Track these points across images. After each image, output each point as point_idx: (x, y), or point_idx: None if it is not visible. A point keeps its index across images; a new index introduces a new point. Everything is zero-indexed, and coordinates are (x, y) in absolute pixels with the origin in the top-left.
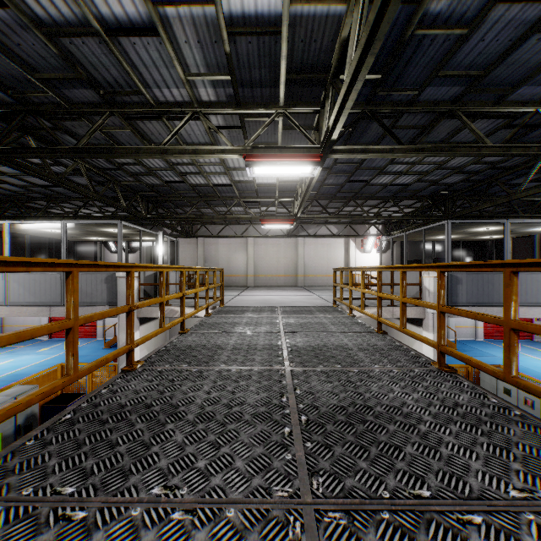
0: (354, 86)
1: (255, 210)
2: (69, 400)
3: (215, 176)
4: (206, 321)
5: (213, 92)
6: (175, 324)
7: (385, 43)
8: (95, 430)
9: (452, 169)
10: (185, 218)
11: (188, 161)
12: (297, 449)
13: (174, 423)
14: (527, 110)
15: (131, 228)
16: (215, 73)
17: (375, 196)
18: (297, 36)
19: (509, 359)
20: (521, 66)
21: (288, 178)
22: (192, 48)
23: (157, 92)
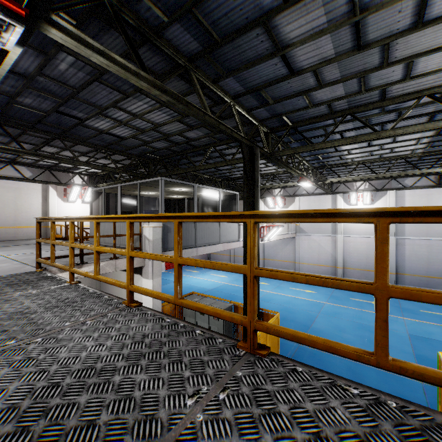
0: None
1: None
2: None
3: None
4: None
5: None
6: None
7: None
8: None
9: (163, 134)
10: None
11: None
12: None
13: None
14: (227, 100)
15: None
16: None
17: (87, 142)
18: None
19: (388, 338)
20: (239, 55)
21: None
22: None
23: None
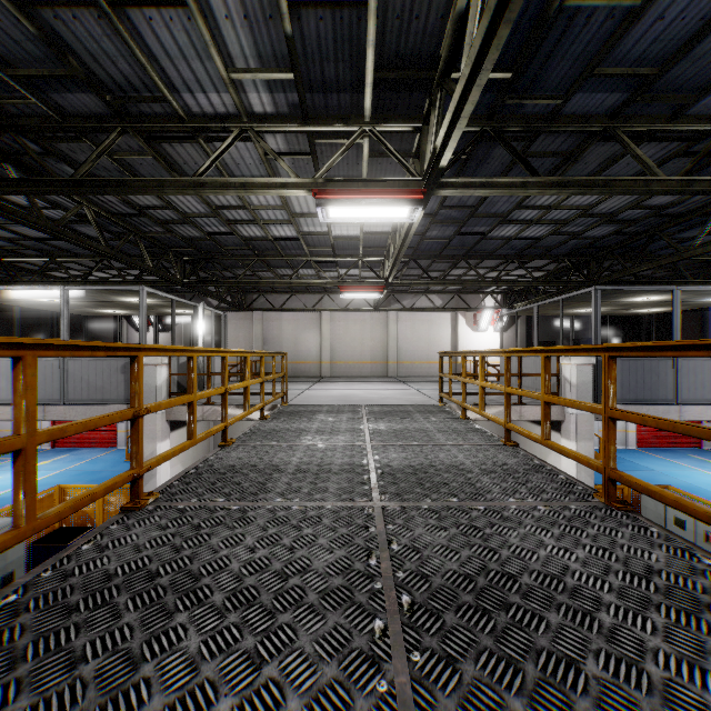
0: (477, 79)
1: (332, 273)
2: (70, 536)
3: (275, 225)
4: (261, 427)
5: (269, 99)
6: (212, 433)
7: (519, 23)
8: (50, 628)
9: (601, 216)
10: (235, 284)
11: (238, 204)
12: (396, 667)
13: (189, 612)
14: None
15: (159, 297)
16: (272, 70)
17: (494, 255)
18: (390, 10)
19: None
20: None
21: (376, 229)
22: (236, 28)
23: (189, 99)
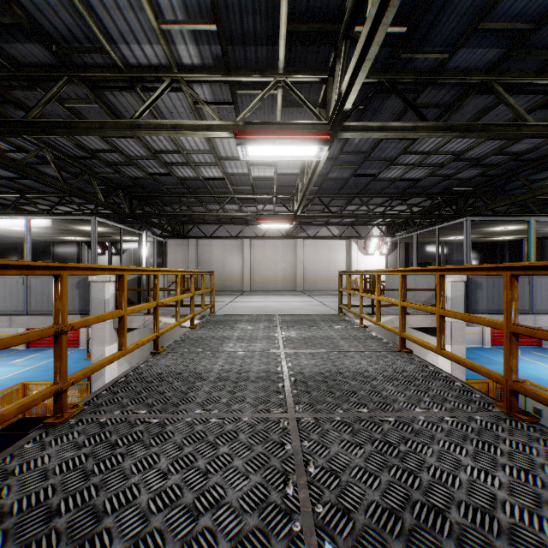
0: (383, 19)
1: (251, 208)
2: (32, 425)
3: (205, 167)
4: (190, 335)
5: (196, 51)
6: (144, 343)
7: None
8: None
9: (470, 161)
10: (173, 216)
11: (173, 149)
12: None
13: None
14: None
15: (109, 226)
16: (197, 22)
17: (382, 193)
18: None
19: None
20: None
21: (287, 171)
22: None
23: (125, 50)
